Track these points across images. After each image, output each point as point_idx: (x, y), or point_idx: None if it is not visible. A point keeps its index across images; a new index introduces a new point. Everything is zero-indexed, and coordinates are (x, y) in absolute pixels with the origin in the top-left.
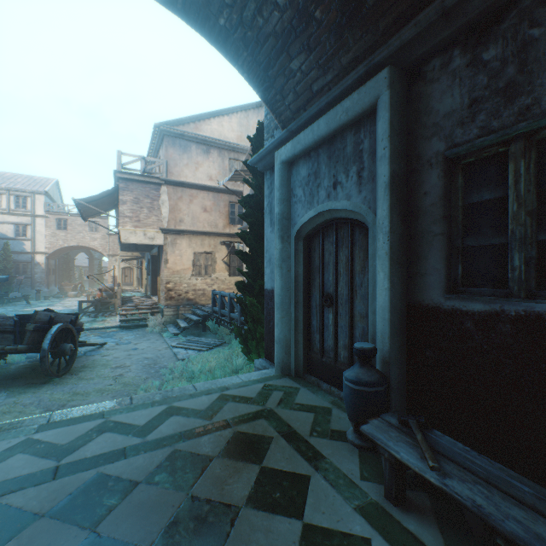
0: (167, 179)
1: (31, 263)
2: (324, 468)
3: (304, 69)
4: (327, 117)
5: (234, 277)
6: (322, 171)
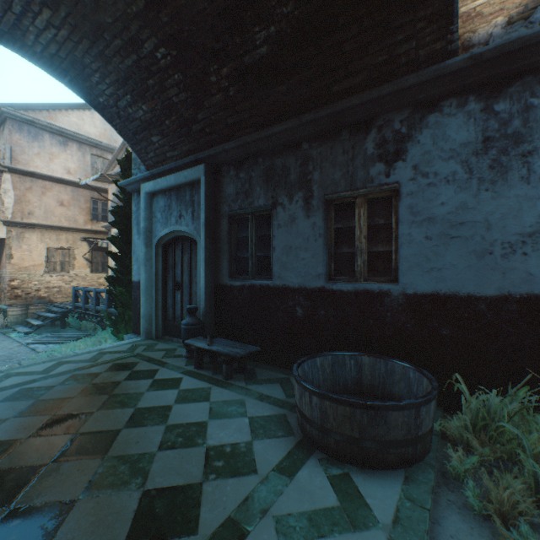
0: (12, 167)
1: None
2: (168, 366)
3: (161, 143)
4: (175, 176)
5: (97, 274)
6: (174, 206)
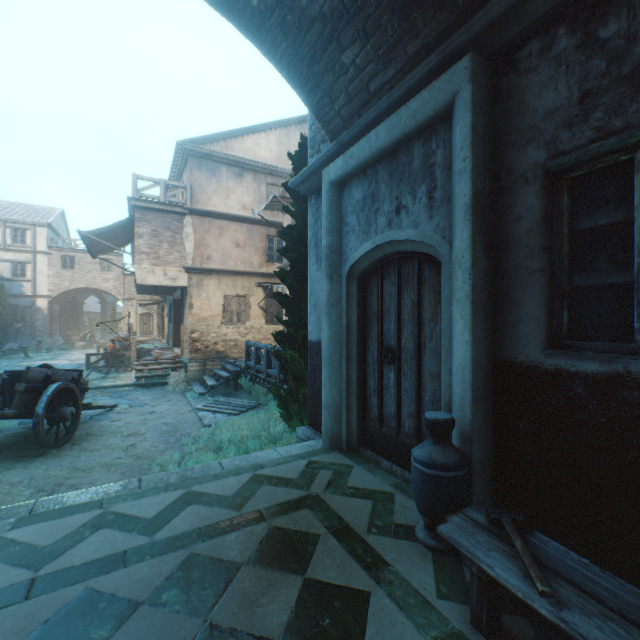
0: (192, 208)
1: (32, 308)
2: (388, 581)
3: (358, 63)
4: (388, 123)
5: (272, 325)
6: (382, 193)
